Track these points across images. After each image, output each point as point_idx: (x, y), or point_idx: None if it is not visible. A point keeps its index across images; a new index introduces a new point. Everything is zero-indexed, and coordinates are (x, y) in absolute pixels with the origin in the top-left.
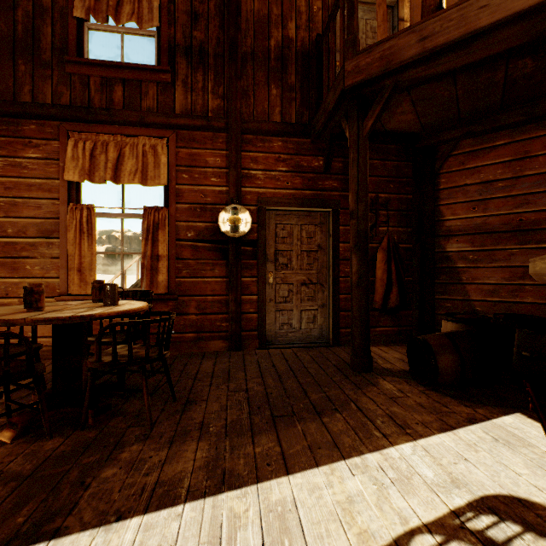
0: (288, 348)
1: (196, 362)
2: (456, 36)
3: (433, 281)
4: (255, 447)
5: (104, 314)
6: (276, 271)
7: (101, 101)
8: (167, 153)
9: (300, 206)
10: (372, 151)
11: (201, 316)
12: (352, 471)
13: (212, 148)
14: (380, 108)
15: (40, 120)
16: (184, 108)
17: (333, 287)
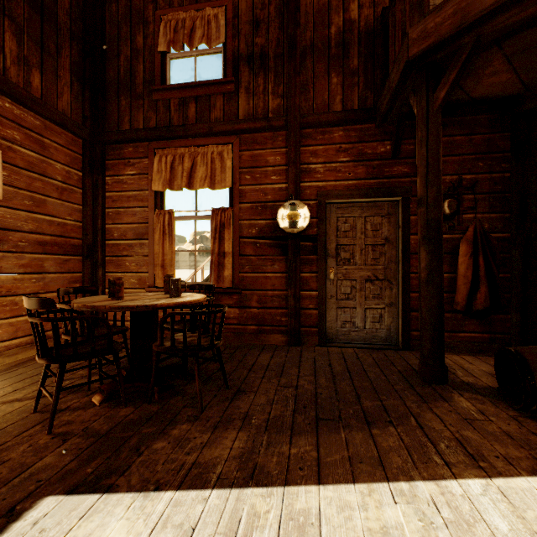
0: (350, 348)
1: (255, 353)
2: None
3: None
4: (291, 447)
5: (164, 304)
6: (338, 267)
7: (178, 120)
8: (232, 157)
9: (363, 196)
10: (453, 126)
11: (262, 310)
12: (395, 497)
13: (272, 147)
14: (455, 73)
15: (135, 143)
16: (247, 113)
17: (402, 284)
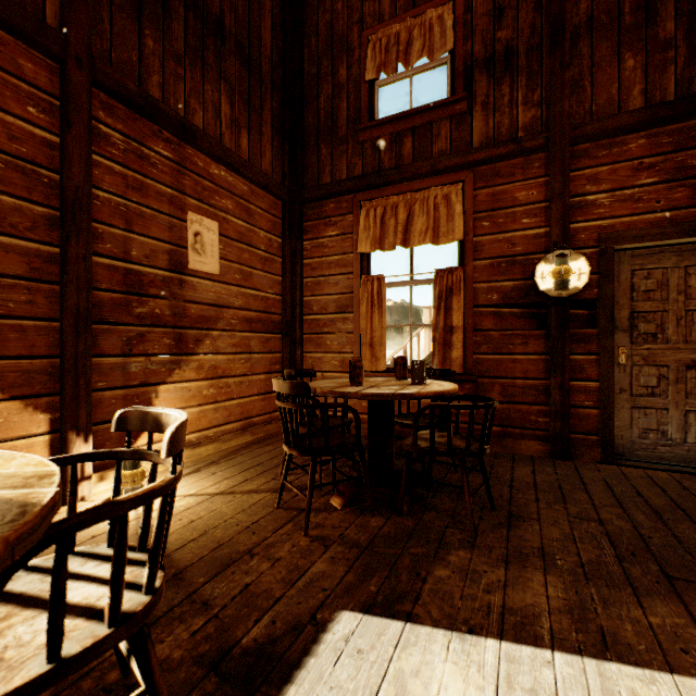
0: (660, 470)
1: (505, 465)
2: None
3: None
4: (646, 614)
5: (422, 393)
6: (633, 345)
7: (390, 161)
8: (462, 199)
9: (686, 235)
10: None
11: (507, 406)
12: None
13: (522, 178)
14: None
15: (337, 198)
16: (484, 137)
17: None
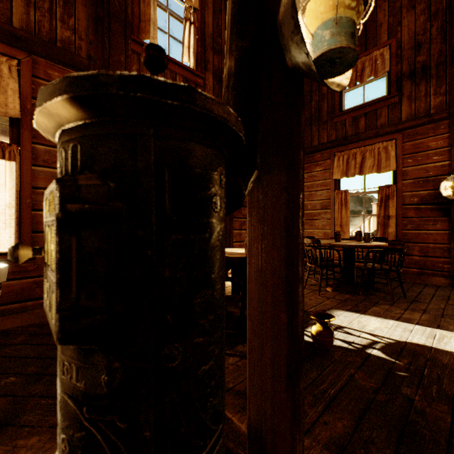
0: None
1: (419, 287)
2: None
3: None
4: None
5: (368, 245)
6: None
7: (351, 131)
8: (395, 148)
9: None
10: None
11: (423, 258)
12: None
13: (433, 135)
14: None
15: (321, 151)
16: (408, 115)
17: None
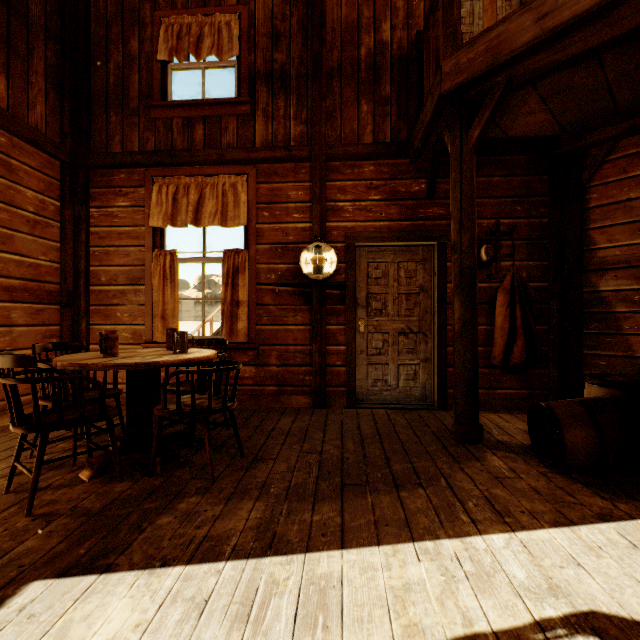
0: (382, 409)
1: (274, 418)
2: (588, 5)
3: (579, 331)
4: (314, 514)
5: (168, 361)
6: (368, 318)
7: (183, 143)
8: (247, 190)
9: (396, 240)
10: (491, 166)
11: (283, 368)
12: (419, 556)
13: (294, 180)
14: (488, 113)
15: (129, 169)
16: (265, 140)
17: (438, 337)
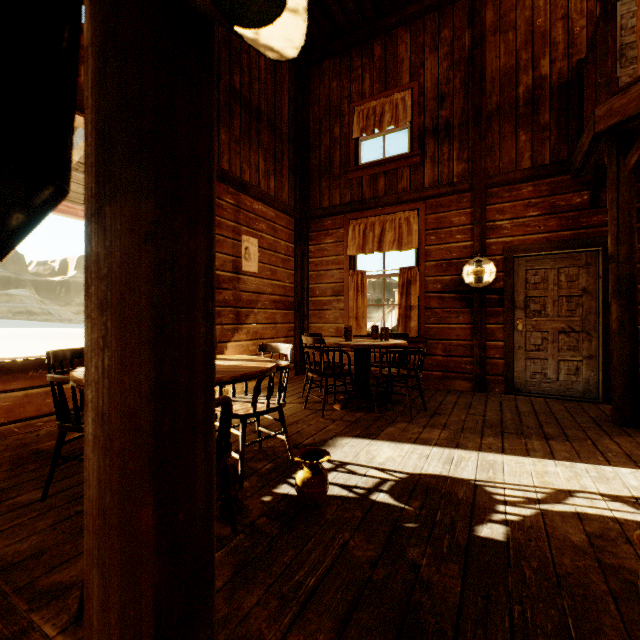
0: (540, 397)
1: (442, 394)
2: None
3: None
4: (482, 440)
5: (384, 345)
6: (526, 318)
7: (369, 193)
8: (417, 221)
9: (555, 249)
10: None
11: (447, 358)
12: (557, 465)
13: (456, 208)
14: None
15: (333, 216)
16: (432, 180)
17: (602, 336)
